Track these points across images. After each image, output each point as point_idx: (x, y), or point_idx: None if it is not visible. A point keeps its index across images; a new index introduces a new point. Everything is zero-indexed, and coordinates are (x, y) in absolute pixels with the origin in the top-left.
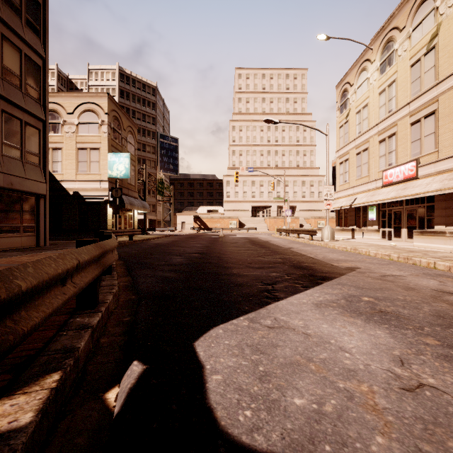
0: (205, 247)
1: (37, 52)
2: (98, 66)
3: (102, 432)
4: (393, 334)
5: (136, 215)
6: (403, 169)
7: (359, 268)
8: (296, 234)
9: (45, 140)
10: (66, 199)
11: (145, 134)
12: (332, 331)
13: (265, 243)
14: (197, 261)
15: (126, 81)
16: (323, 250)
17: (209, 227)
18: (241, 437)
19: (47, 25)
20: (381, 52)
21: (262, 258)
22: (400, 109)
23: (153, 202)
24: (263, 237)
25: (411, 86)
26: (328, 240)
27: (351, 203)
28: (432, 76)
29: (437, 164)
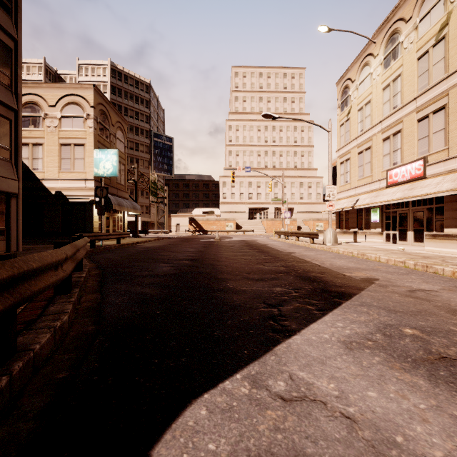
0: (198, 252)
1: (7, 32)
2: (89, 60)
3: None
4: None
5: (126, 217)
6: (410, 168)
7: (377, 280)
8: (296, 237)
9: (17, 132)
10: (48, 200)
11: (138, 132)
12: (388, 409)
13: (264, 247)
14: (186, 270)
15: (118, 77)
16: (327, 256)
17: (205, 229)
18: None
19: (20, 3)
20: (385, 45)
21: (262, 266)
22: (406, 105)
23: (146, 204)
24: (261, 240)
25: (418, 80)
26: (330, 243)
27: (353, 204)
28: (442, 68)
29: (448, 162)
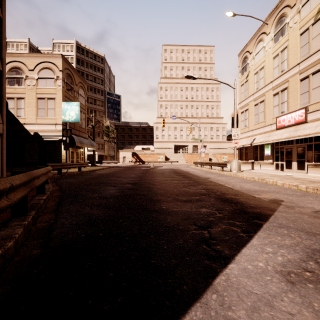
0: (138, 177)
1: None
2: (60, 40)
3: None
4: None
5: (86, 151)
6: (294, 115)
7: (282, 201)
8: (210, 166)
9: (2, 87)
10: (28, 139)
11: (96, 91)
12: None
13: (187, 174)
14: (128, 193)
15: (81, 52)
16: (236, 180)
17: (143, 160)
18: None
19: None
20: (275, 25)
21: (188, 189)
22: (291, 68)
23: (101, 142)
24: (184, 168)
25: (301, 50)
26: (235, 171)
27: (251, 142)
28: (319, 40)
29: None
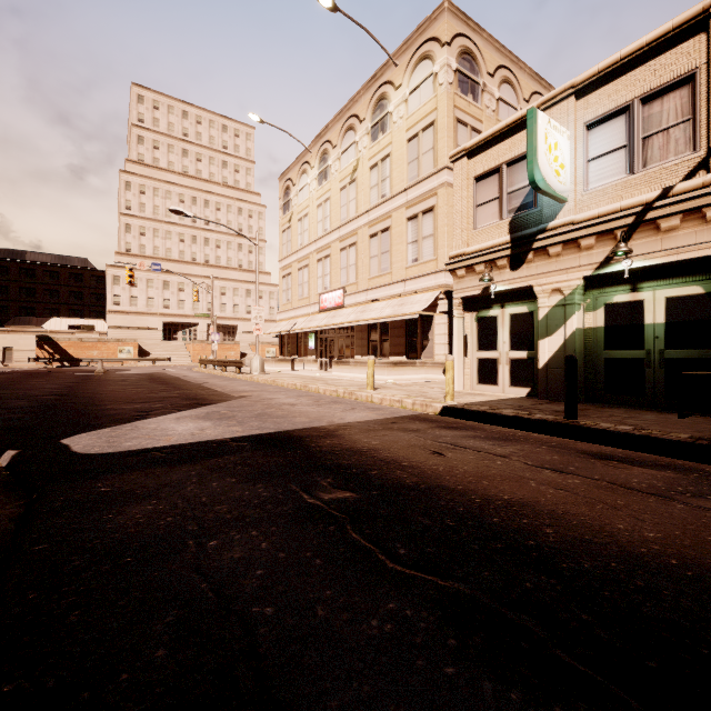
0: (67, 388)
1: None
2: None
3: (0, 469)
4: (215, 423)
5: None
6: (335, 296)
7: (251, 396)
8: (223, 367)
9: None
10: None
11: None
12: (175, 426)
13: (172, 380)
14: (53, 403)
15: None
16: (239, 384)
17: (75, 357)
18: (92, 453)
19: None
20: (319, 160)
21: (155, 395)
22: (333, 231)
23: None
24: (176, 372)
25: (341, 211)
26: (257, 373)
27: (291, 328)
28: (354, 207)
29: (357, 296)
